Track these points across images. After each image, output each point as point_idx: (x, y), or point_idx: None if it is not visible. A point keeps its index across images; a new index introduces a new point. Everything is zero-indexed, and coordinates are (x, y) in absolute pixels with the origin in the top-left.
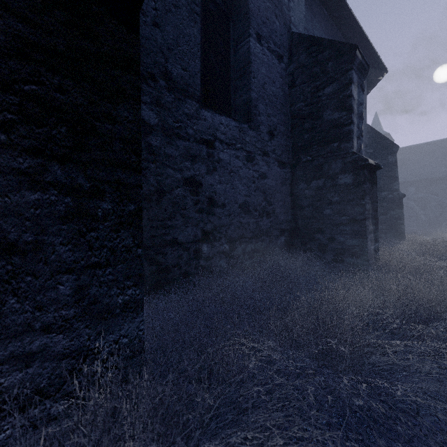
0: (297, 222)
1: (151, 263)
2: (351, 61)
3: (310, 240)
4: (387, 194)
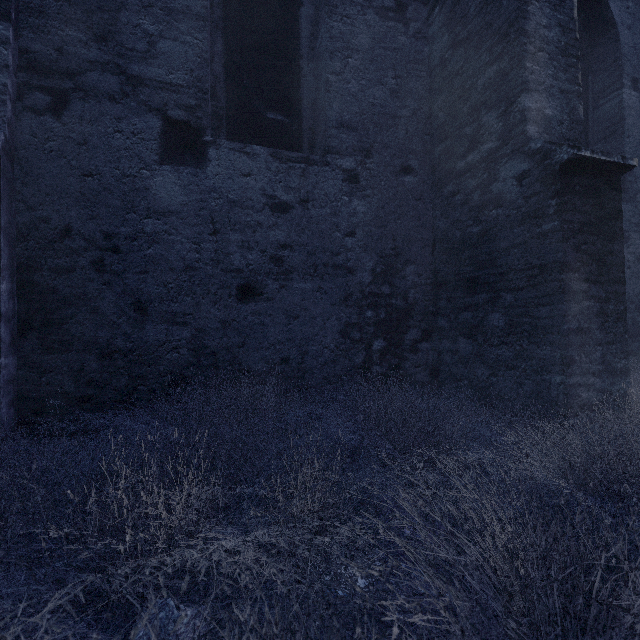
0: None
1: None
2: None
3: None
4: None
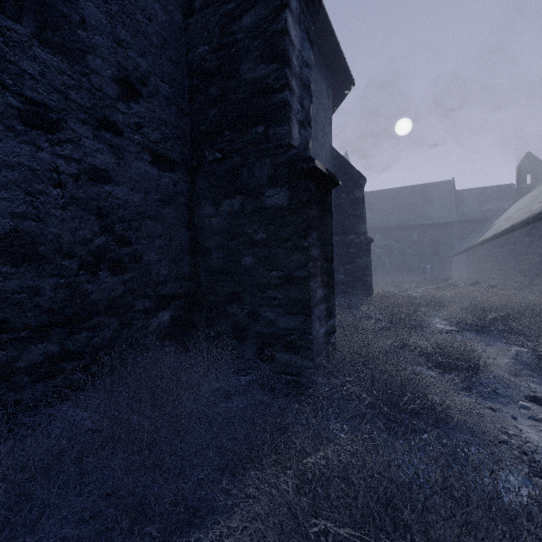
0: (199, 280)
1: None
2: None
3: (220, 316)
4: (355, 238)
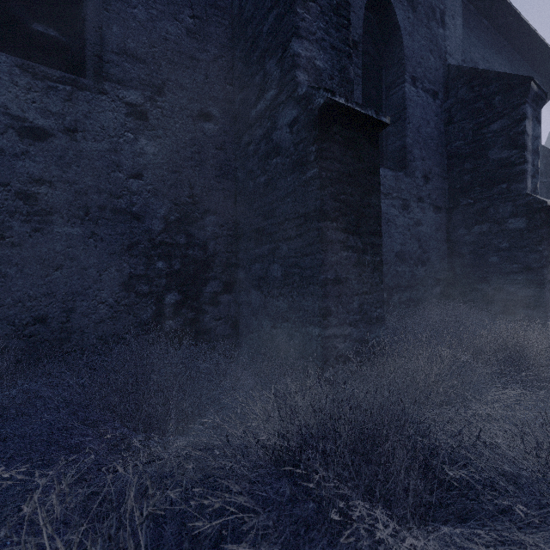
0: (454, 271)
1: None
2: (524, 95)
3: (471, 291)
4: None
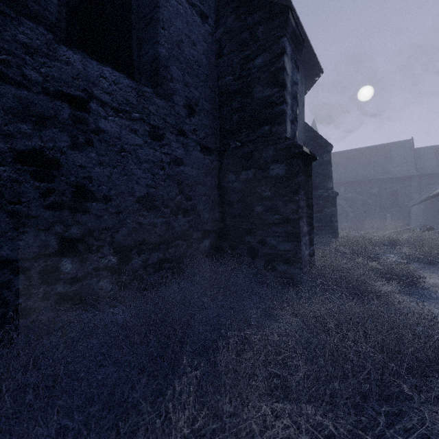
0: (225, 221)
1: None
2: (284, 26)
3: (239, 243)
4: (323, 192)
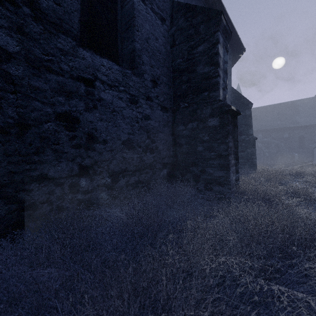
0: (177, 157)
1: (8, 202)
2: (218, 24)
3: (187, 172)
4: (245, 137)
